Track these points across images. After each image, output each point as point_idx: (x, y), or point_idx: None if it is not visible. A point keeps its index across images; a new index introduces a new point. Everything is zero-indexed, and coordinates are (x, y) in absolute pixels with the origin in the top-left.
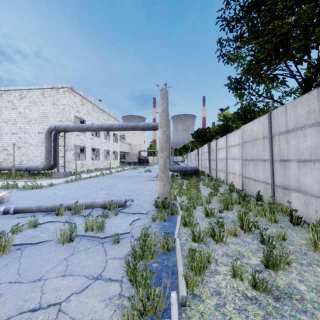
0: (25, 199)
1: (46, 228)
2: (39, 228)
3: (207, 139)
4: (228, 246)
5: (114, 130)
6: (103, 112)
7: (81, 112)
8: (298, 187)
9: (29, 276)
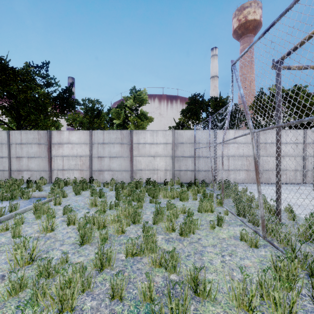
0: None
1: None
2: None
3: None
4: None
5: None
6: None
7: None
8: (28, 169)
9: None
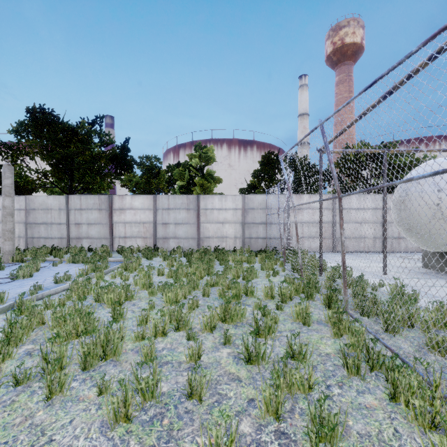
0: None
1: None
2: None
3: None
4: None
5: None
6: None
7: None
8: (87, 236)
9: (62, 272)
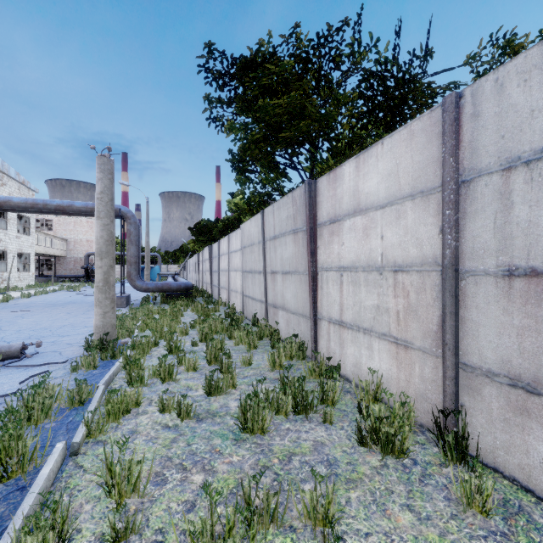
0: None
1: None
2: None
3: (215, 238)
4: (178, 383)
5: (13, 211)
6: None
7: None
8: (283, 304)
9: None
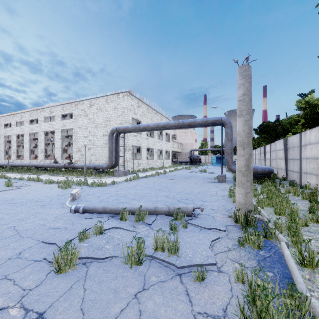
0: (92, 196)
1: (111, 236)
2: (104, 236)
3: (277, 134)
4: None
5: (169, 129)
6: (157, 112)
7: (137, 114)
8: None
9: None
